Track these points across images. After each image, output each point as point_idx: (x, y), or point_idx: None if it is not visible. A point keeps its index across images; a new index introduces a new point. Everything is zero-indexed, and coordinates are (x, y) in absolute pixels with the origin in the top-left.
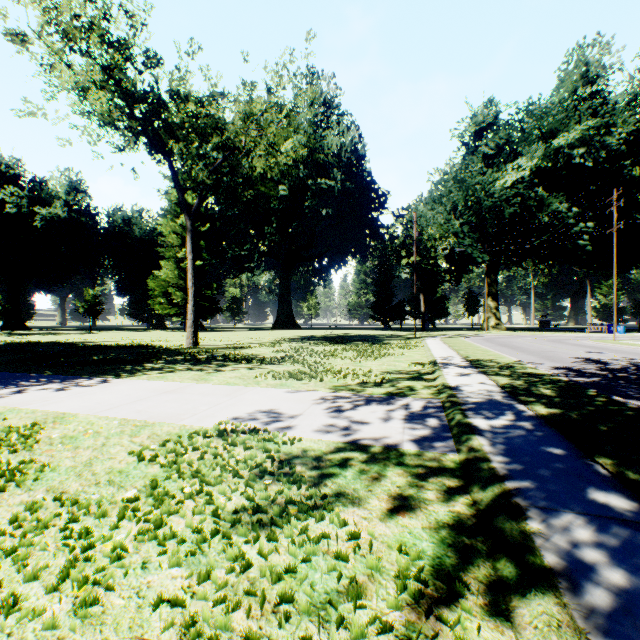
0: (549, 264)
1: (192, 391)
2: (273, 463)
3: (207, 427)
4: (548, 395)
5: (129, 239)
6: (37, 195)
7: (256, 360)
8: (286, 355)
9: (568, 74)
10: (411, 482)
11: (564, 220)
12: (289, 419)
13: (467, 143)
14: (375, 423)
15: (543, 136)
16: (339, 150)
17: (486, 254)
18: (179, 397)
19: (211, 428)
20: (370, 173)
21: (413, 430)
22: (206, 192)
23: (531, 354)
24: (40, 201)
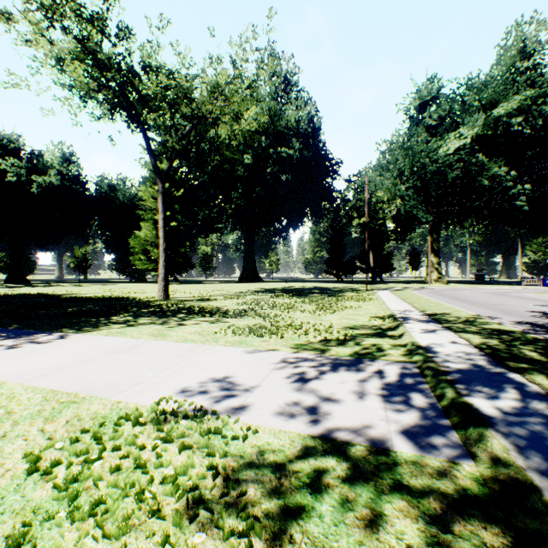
0: (487, 223)
1: (145, 350)
2: (214, 483)
3: (144, 405)
4: (538, 360)
5: (114, 204)
6: (34, 166)
7: (219, 313)
8: (248, 308)
9: (507, 50)
10: (427, 535)
11: (502, 183)
12: (244, 393)
13: (412, 116)
14: (348, 400)
15: (482, 107)
16: (297, 123)
17: (429, 215)
18: (128, 358)
19: (147, 408)
20: (324, 144)
21: (398, 414)
22: (176, 157)
23: (484, 307)
24: (37, 171)
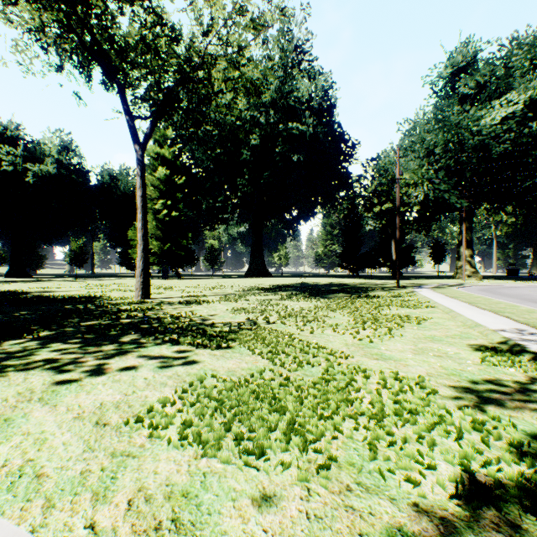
0: None
1: None
2: None
3: None
4: None
5: (115, 194)
6: (32, 154)
7: (194, 333)
8: (247, 319)
9: None
10: None
11: None
12: None
13: (441, 88)
14: None
15: (534, 68)
16: (310, 97)
17: (464, 199)
18: None
19: None
20: (339, 125)
21: None
22: (158, 116)
23: None
24: (34, 160)
